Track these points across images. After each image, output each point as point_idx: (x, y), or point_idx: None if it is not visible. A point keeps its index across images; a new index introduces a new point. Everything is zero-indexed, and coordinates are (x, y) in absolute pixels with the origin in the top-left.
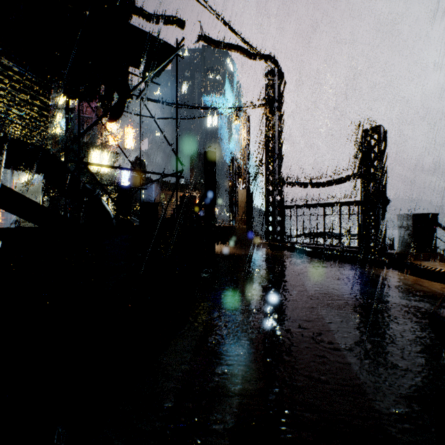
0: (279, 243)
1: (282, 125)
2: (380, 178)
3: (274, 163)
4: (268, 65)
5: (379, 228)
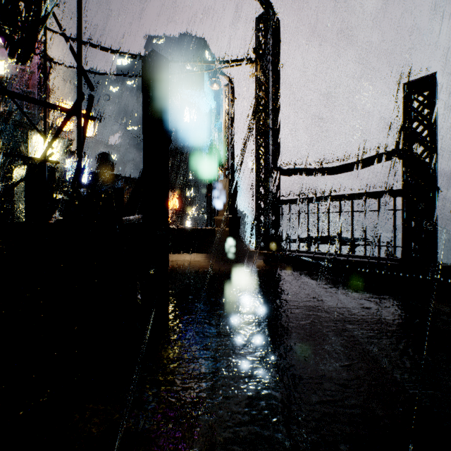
0: (275, 252)
1: (278, 91)
2: (436, 154)
3: (268, 140)
4: (260, 2)
5: (436, 230)
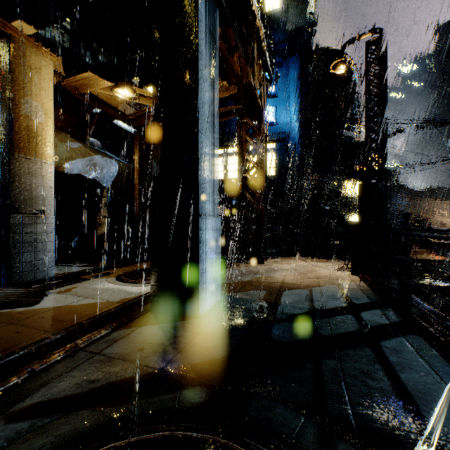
0: None
1: None
2: None
3: None
4: None
5: None
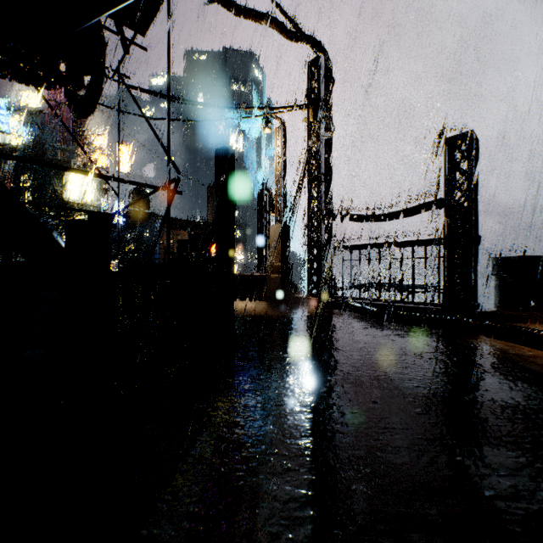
0: (327, 299)
1: (331, 136)
2: (472, 206)
3: (321, 187)
4: (312, 50)
5: (472, 277)
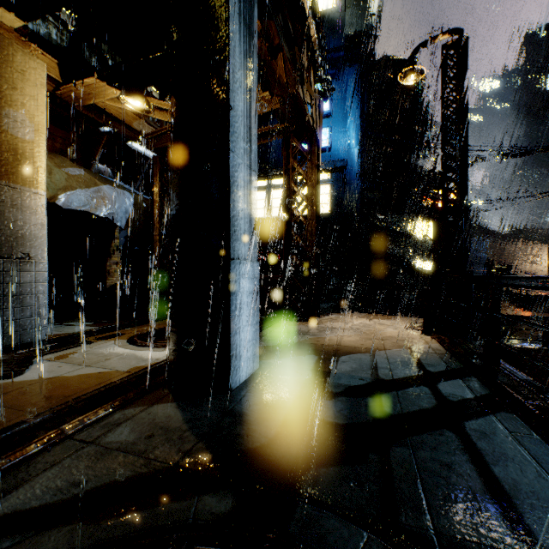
0: None
1: None
2: None
3: None
4: None
5: None
